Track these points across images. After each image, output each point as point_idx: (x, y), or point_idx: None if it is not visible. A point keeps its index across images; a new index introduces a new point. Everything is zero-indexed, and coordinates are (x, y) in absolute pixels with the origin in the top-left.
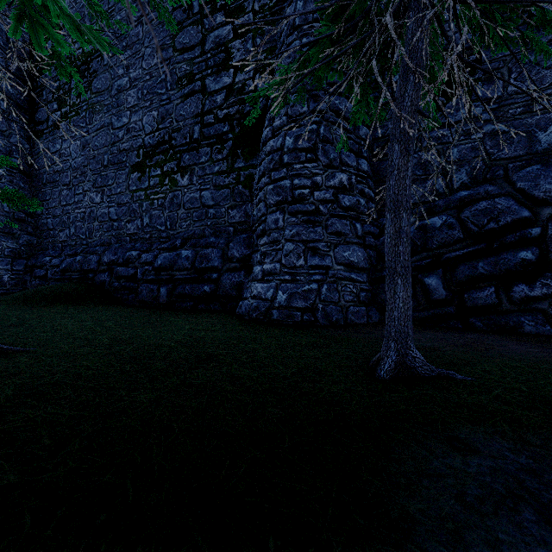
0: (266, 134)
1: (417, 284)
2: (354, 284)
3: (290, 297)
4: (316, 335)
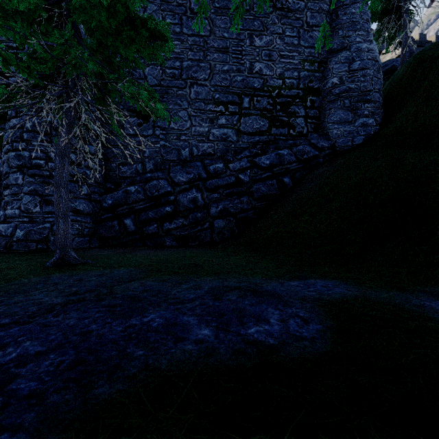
0: (10, 112)
1: (121, 223)
2: (80, 223)
3: (27, 233)
4: (39, 255)
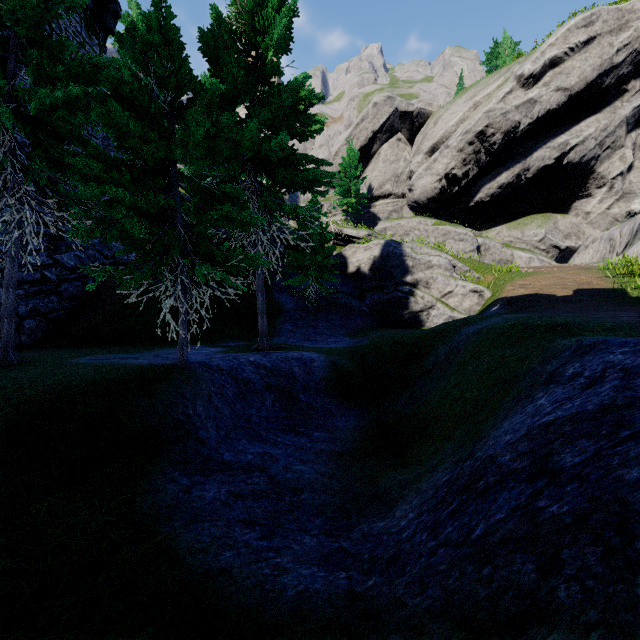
0: None
1: None
2: None
3: None
4: None
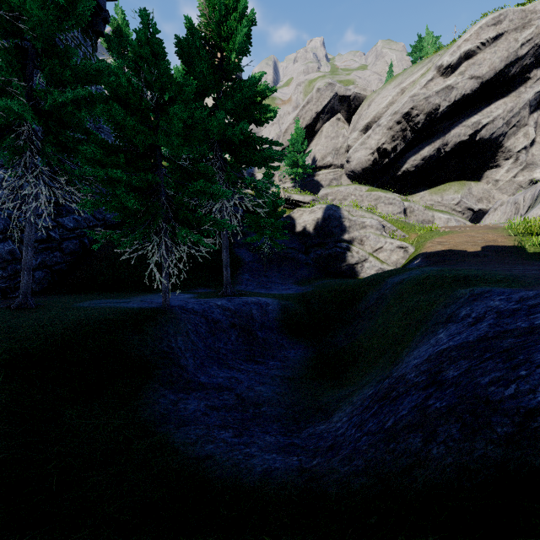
0: None
1: None
2: None
3: None
4: None
